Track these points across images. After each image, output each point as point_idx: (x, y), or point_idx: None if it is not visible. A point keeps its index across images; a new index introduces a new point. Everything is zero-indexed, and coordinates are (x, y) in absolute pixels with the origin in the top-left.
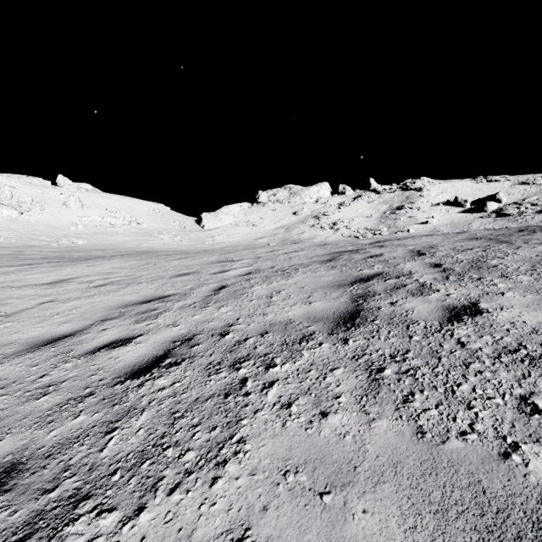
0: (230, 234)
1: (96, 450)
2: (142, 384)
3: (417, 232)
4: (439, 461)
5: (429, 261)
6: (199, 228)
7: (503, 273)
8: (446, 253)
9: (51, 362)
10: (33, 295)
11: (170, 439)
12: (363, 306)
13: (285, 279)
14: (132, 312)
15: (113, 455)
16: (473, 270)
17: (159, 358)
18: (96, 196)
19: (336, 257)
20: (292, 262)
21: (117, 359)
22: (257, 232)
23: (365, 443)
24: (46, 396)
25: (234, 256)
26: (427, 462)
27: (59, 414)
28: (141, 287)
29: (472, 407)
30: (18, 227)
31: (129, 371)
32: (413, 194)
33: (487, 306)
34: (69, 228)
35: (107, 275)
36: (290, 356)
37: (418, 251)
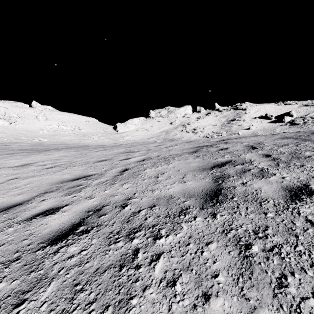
0: (133, 135)
1: None
2: (58, 250)
3: (243, 134)
4: None
5: (261, 152)
6: (115, 132)
7: None
8: (271, 147)
9: None
10: (6, 174)
11: None
12: (222, 185)
13: (167, 164)
14: (65, 187)
15: None
16: (295, 159)
17: (75, 226)
18: (55, 113)
19: (198, 149)
20: (170, 152)
21: (45, 225)
22: (149, 134)
23: None
24: None
25: (134, 148)
26: None
27: None
28: (74, 169)
29: None
30: (8, 131)
31: (51, 237)
32: (241, 112)
33: None
34: (38, 132)
35: (55, 161)
36: (172, 228)
37: (252, 146)
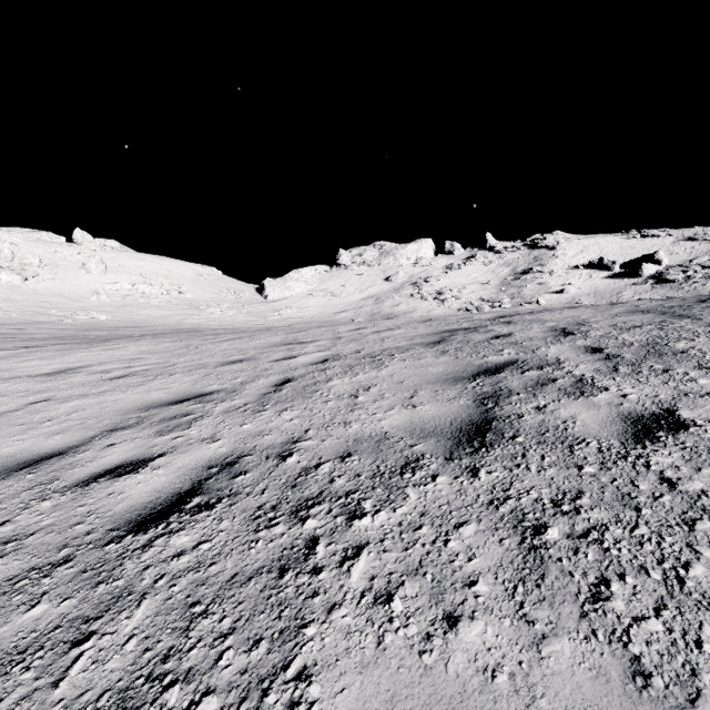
0: (302, 306)
1: (47, 682)
2: (150, 543)
3: (549, 304)
4: None
5: (583, 343)
6: (261, 298)
7: (700, 362)
8: (605, 332)
9: (21, 498)
10: (23, 390)
11: (178, 663)
12: (495, 412)
13: (376, 369)
14: (155, 418)
15: (73, 696)
16: (653, 357)
17: (183, 496)
18: (124, 256)
19: (447, 337)
20: (385, 344)
21: (119, 496)
22: (337, 304)
23: (535, 694)
24: None
25: (305, 336)
26: None
27: (8, 599)
28: (174, 380)
29: None
30: (20, 297)
31: (135, 518)
32: (544, 253)
33: (692, 416)
34: (88, 298)
35: (131, 363)
36: (387, 497)
37: (563, 330)
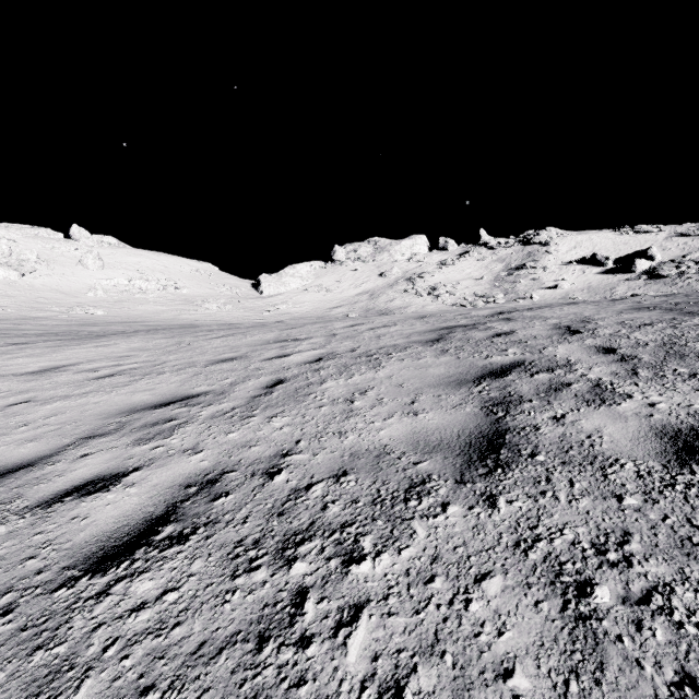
0: (297, 302)
1: None
2: (107, 589)
3: (543, 299)
4: None
5: (593, 343)
6: (256, 294)
7: None
8: (614, 331)
9: None
10: (5, 390)
11: None
12: (507, 422)
13: (373, 369)
14: (136, 424)
15: None
16: (674, 359)
17: (154, 523)
18: (121, 252)
19: (445, 334)
20: (381, 342)
21: (83, 521)
22: (332, 299)
23: None
24: None
25: (299, 332)
26: None
27: None
28: (161, 380)
29: None
30: (17, 293)
31: (95, 552)
32: (537, 249)
33: None
34: (85, 294)
35: (120, 360)
36: (390, 532)
37: (568, 328)
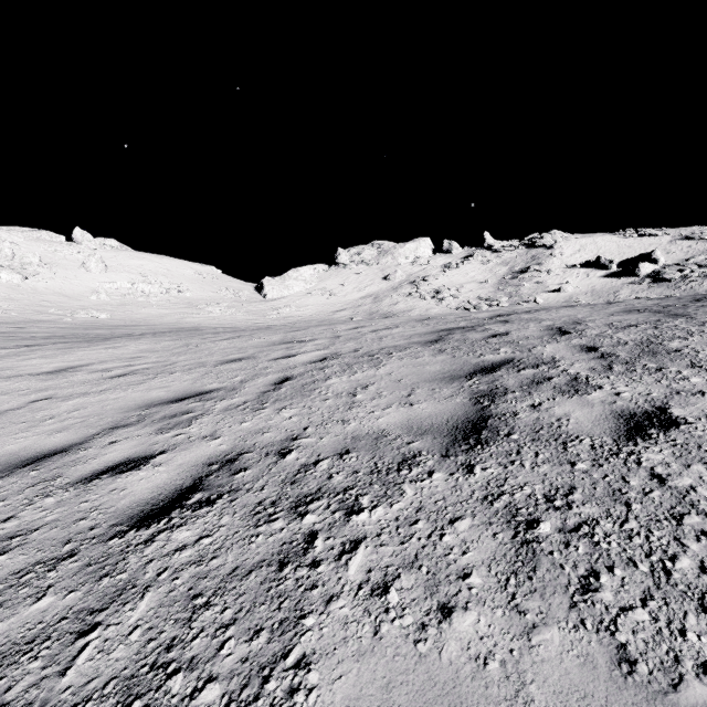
0: (301, 305)
1: (54, 670)
2: (152, 537)
3: (546, 303)
4: None
5: (578, 342)
6: (260, 297)
7: (693, 360)
8: (601, 331)
9: (25, 494)
10: (24, 389)
11: (181, 652)
12: (491, 410)
13: (374, 367)
14: (156, 416)
15: (80, 684)
16: (647, 356)
17: (184, 492)
18: (124, 255)
19: (444, 336)
20: (383, 343)
21: (122, 492)
22: (335, 303)
23: (525, 680)
24: (3, 556)
25: (304, 334)
26: None
27: (14, 592)
28: (174, 378)
29: None
30: (20, 296)
31: (137, 513)
32: (541, 252)
33: (683, 414)
34: (88, 297)
35: (131, 361)
36: (385, 493)
37: (559, 329)
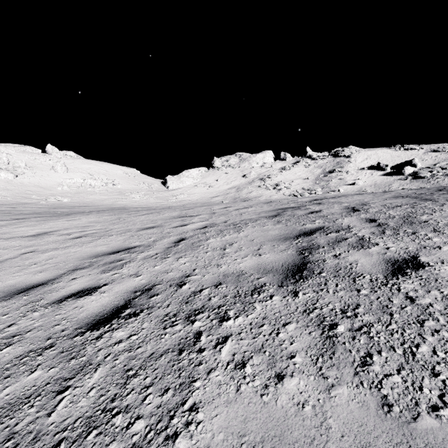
0: (190, 193)
1: (44, 413)
2: (101, 335)
3: (346, 192)
4: (414, 446)
5: (364, 216)
6: (164, 188)
7: (435, 227)
8: (378, 210)
9: (21, 310)
10: (17, 246)
11: (121, 402)
12: (309, 258)
13: (237, 232)
14: (100, 262)
15: (60, 421)
16: (406, 225)
17: (120, 308)
18: (78, 161)
19: (281, 212)
20: (242, 217)
21: (81, 309)
22: (212, 192)
23: (326, 416)
24: (9, 347)
25: (192, 212)
26: (400, 447)
27: (17, 368)
28: (111, 239)
29: (437, 374)
30: (13, 187)
31: (91, 321)
32: (343, 160)
33: (427, 260)
34: (56, 188)
35: (84, 228)
36: (243, 308)
37: (353, 208)
